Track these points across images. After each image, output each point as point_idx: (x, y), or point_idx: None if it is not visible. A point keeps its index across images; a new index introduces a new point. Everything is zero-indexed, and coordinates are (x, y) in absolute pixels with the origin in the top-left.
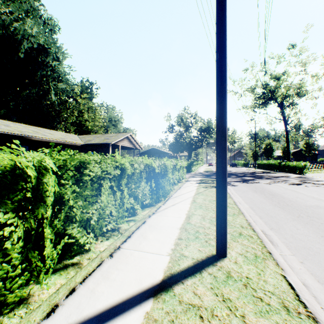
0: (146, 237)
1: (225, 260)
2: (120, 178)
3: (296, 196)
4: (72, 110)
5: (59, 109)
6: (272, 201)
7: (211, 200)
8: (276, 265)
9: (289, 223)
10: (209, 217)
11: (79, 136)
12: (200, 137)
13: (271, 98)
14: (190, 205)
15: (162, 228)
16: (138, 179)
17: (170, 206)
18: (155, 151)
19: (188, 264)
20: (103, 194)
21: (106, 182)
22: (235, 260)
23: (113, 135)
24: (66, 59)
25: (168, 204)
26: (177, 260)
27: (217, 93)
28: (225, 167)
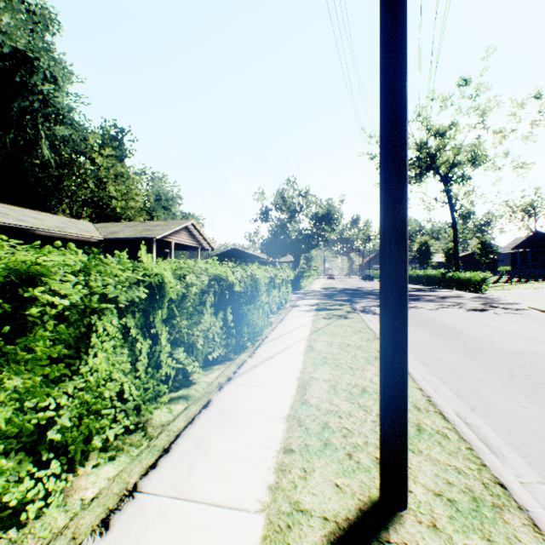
0: (208, 448)
1: (405, 520)
2: (150, 307)
3: (489, 333)
4: (84, 177)
5: (59, 175)
6: (452, 343)
7: (342, 345)
8: (533, 528)
9: (502, 391)
10: (345, 385)
11: (96, 225)
12: (315, 231)
13: (430, 168)
14: (303, 356)
15: (246, 418)
16: (196, 308)
17: (265, 361)
18: (237, 253)
19: (315, 542)
20: (92, 352)
21: (106, 320)
22: (431, 520)
23: (160, 224)
24: (70, 82)
25: (260, 355)
26: (285, 532)
27: (385, 97)
28: (403, 281)
